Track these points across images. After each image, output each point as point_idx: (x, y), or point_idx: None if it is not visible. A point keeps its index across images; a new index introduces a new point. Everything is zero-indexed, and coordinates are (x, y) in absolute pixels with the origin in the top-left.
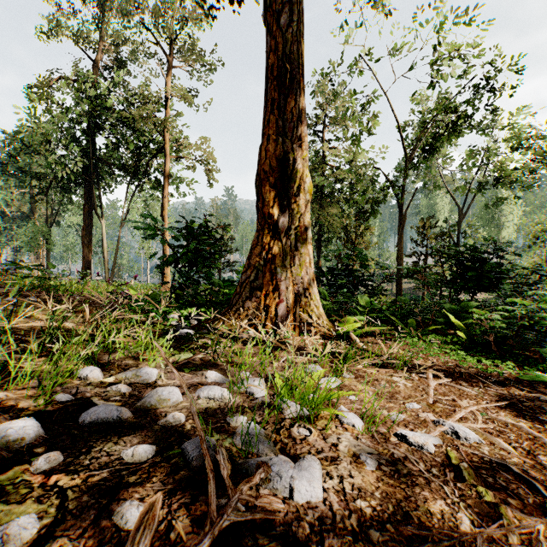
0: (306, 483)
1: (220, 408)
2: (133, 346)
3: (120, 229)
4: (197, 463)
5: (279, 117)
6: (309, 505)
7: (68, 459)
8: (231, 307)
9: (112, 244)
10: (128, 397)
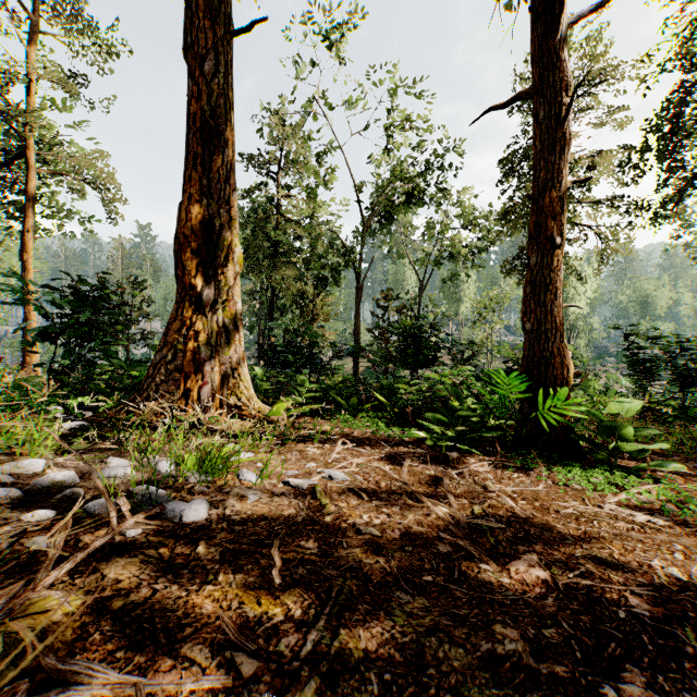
0: (194, 511)
1: (122, 483)
2: (7, 440)
3: None
4: (100, 512)
5: (203, 175)
6: (194, 522)
7: None
8: (141, 392)
9: None
10: (13, 484)
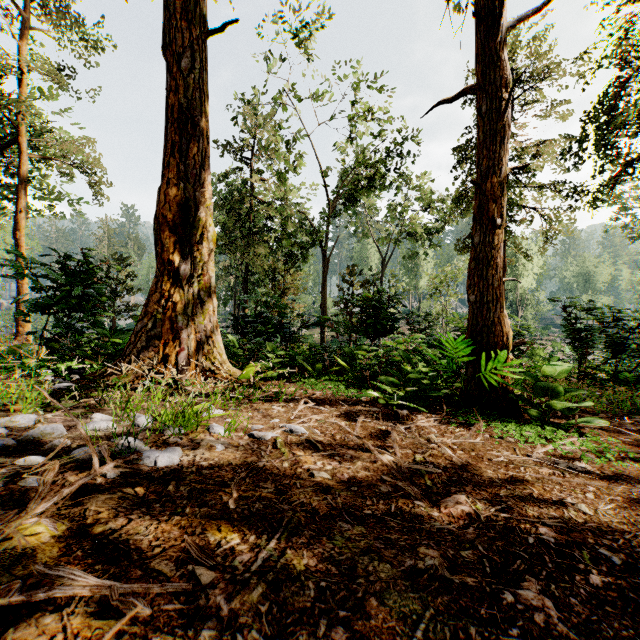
0: (167, 457)
1: (105, 435)
2: (2, 398)
3: None
4: (84, 457)
5: (181, 161)
6: (167, 467)
7: None
8: (123, 358)
9: None
10: (7, 436)
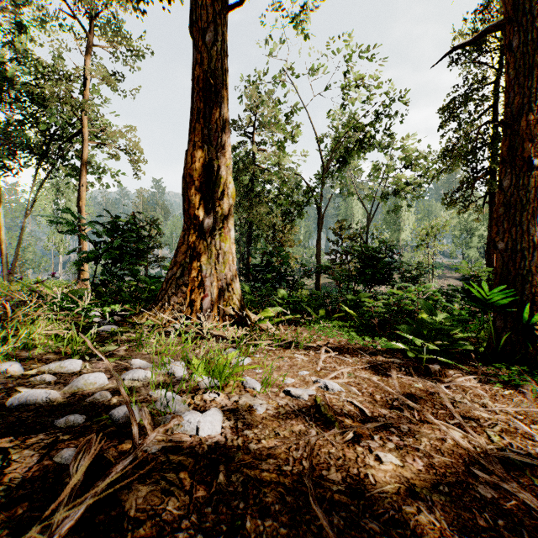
0: (209, 424)
1: (143, 386)
2: (54, 342)
3: (24, 218)
4: (123, 421)
5: (204, 126)
6: (210, 437)
7: (4, 430)
8: (157, 302)
9: (11, 235)
10: (54, 384)
